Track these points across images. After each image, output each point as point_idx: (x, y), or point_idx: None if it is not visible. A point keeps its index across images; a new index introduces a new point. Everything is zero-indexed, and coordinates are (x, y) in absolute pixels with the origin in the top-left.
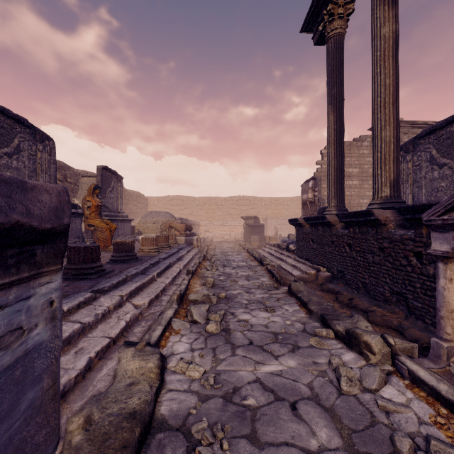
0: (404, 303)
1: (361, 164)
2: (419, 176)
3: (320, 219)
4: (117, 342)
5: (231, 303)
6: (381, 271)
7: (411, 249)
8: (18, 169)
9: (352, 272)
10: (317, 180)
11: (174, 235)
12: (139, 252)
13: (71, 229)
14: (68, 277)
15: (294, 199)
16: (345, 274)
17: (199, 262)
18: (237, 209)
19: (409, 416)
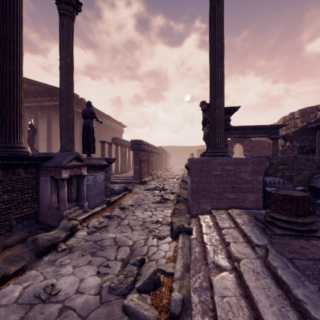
0: None
1: None
2: None
3: None
4: (201, 237)
5: None
6: None
7: None
8: None
9: None
10: None
11: None
12: None
13: None
14: None
15: None
16: None
17: None
18: None
19: (100, 220)
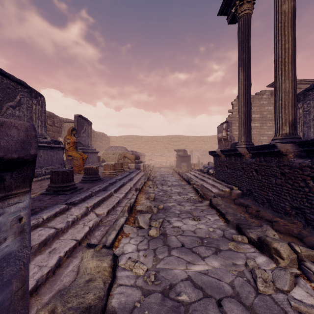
0: (302, 216)
1: (261, 112)
2: (308, 118)
3: (233, 151)
4: (82, 244)
5: (167, 213)
6: (282, 190)
7: (309, 174)
8: (19, 116)
9: (259, 190)
10: (229, 123)
11: (127, 163)
12: (102, 174)
13: (56, 158)
14: (50, 192)
15: (212, 137)
16: (252, 192)
17: (144, 181)
18: (171, 144)
19: None
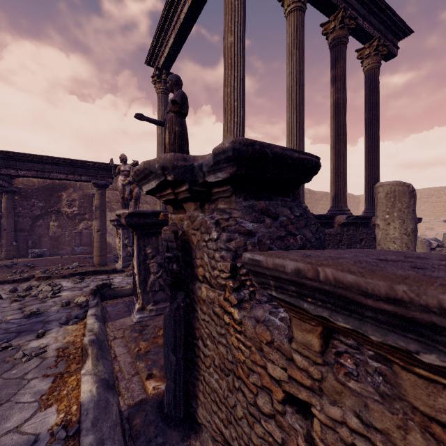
0: None
1: None
2: None
3: None
4: None
5: None
6: None
7: None
8: None
9: None
10: None
11: None
12: None
13: None
14: None
15: None
16: None
17: None
18: None
19: None
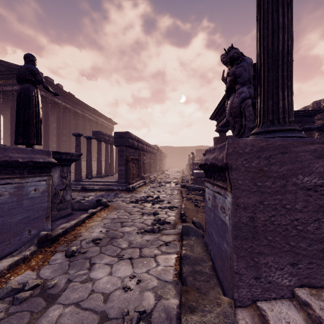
0: None
1: None
2: None
3: None
4: None
5: None
6: None
7: None
8: None
9: None
10: None
11: None
12: None
13: None
14: None
15: None
16: None
17: None
18: None
19: None
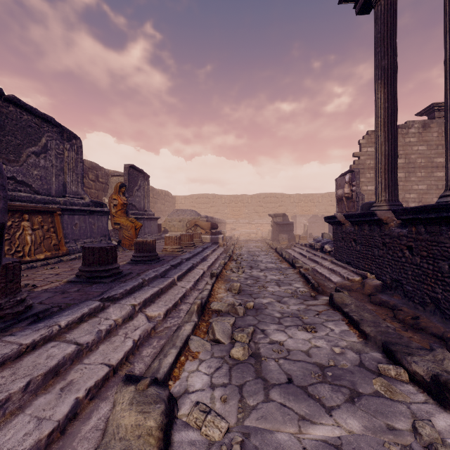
0: None
1: (407, 154)
2: None
3: (367, 216)
4: (118, 372)
5: (261, 316)
6: None
7: None
8: (45, 168)
9: (415, 282)
10: (355, 173)
11: (199, 234)
12: (162, 251)
13: (97, 227)
14: (82, 279)
15: (325, 196)
16: (402, 284)
17: (224, 262)
18: (264, 207)
19: None
